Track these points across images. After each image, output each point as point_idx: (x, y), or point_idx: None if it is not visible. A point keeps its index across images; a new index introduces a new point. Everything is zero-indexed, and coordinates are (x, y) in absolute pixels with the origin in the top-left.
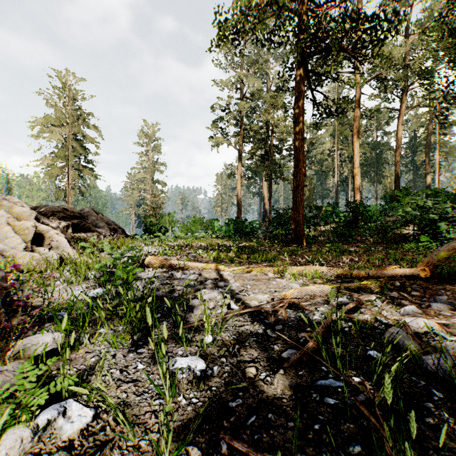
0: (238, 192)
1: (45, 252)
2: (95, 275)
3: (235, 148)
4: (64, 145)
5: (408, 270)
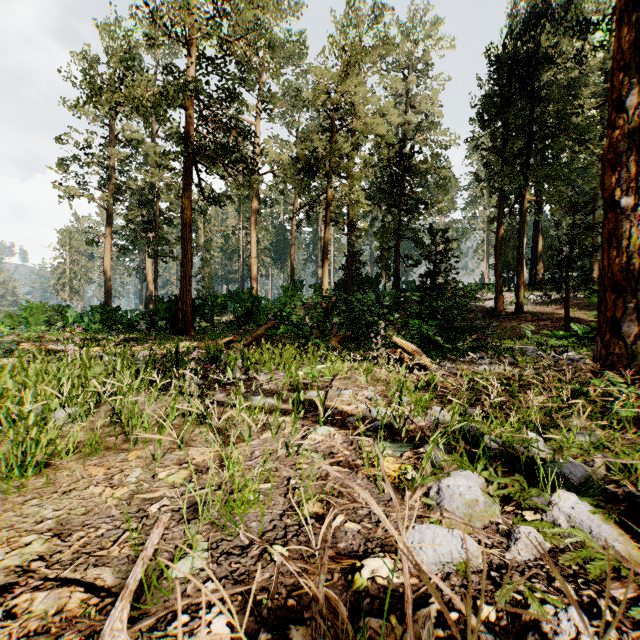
0: (107, 269)
1: None
2: None
3: (102, 206)
4: None
5: (231, 338)
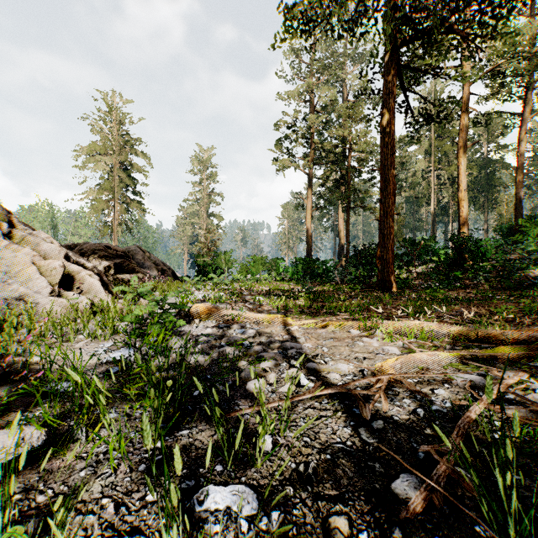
0: (308, 226)
1: (74, 297)
2: (125, 328)
3: (304, 172)
4: (110, 176)
5: None
